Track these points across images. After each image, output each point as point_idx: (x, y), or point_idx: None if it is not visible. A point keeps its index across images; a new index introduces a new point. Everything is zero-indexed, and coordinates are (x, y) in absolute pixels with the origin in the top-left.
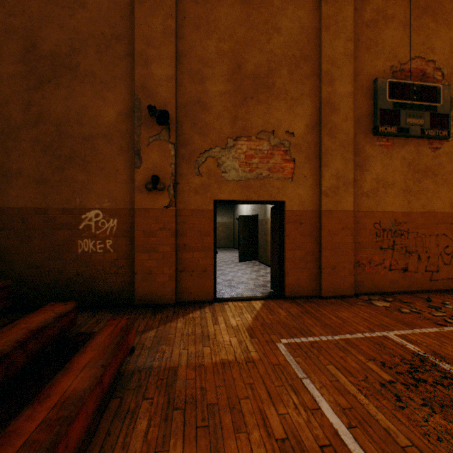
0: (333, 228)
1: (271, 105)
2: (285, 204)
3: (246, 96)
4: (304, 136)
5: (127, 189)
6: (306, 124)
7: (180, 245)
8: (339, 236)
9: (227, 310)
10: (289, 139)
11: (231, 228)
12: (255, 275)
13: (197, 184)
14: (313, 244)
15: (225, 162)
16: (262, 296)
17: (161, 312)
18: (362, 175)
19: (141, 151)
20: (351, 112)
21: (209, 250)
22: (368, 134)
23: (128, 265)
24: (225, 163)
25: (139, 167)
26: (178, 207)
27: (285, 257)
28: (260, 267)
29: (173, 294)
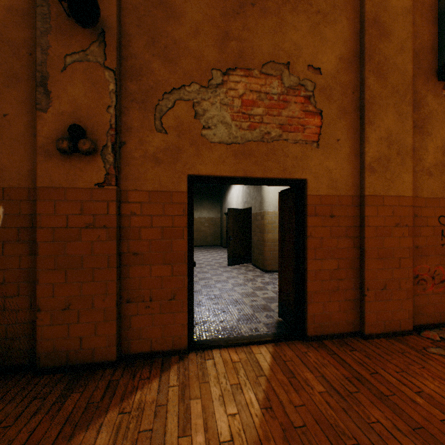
0: (382, 225)
1: (284, 19)
2: (307, 185)
3: (244, 0)
4: (337, 74)
5: (24, 151)
6: (340, 55)
7: (126, 255)
8: (391, 236)
9: (211, 376)
10: (313, 78)
11: (218, 224)
12: (251, 288)
13: (158, 146)
14: (351, 250)
15: (208, 110)
16: (269, 337)
17: (82, 387)
18: (421, 141)
19: (50, 80)
20: (409, 40)
21: (179, 263)
22: (430, 79)
23: (26, 293)
24: (208, 112)
25: (44, 109)
26: (124, 186)
27: (307, 272)
28: (255, 273)
29: (113, 345)
